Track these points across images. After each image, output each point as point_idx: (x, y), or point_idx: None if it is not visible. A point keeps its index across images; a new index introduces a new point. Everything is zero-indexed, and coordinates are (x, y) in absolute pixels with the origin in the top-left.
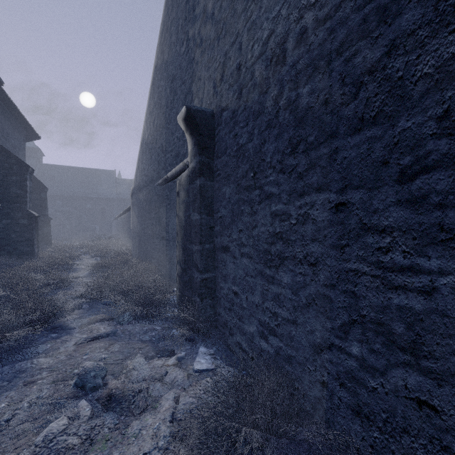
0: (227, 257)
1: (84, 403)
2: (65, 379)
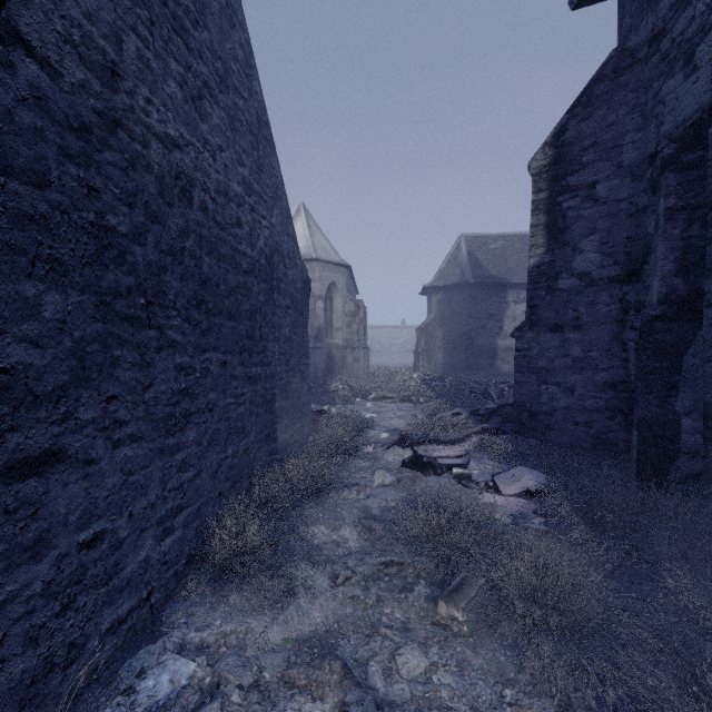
0: (51, 479)
1: (379, 681)
2: None
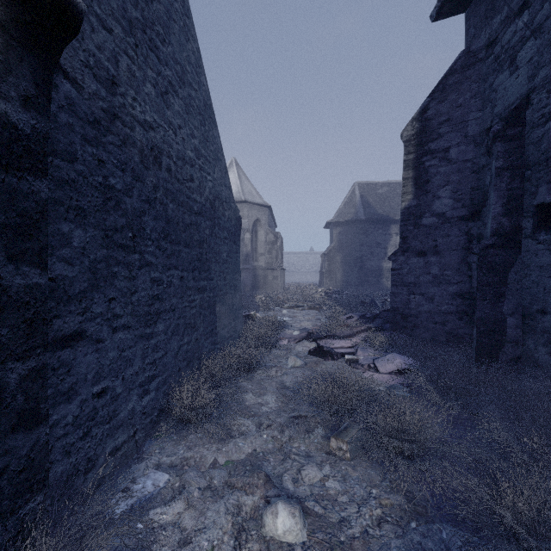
0: (77, 350)
1: (290, 484)
2: (320, 550)
